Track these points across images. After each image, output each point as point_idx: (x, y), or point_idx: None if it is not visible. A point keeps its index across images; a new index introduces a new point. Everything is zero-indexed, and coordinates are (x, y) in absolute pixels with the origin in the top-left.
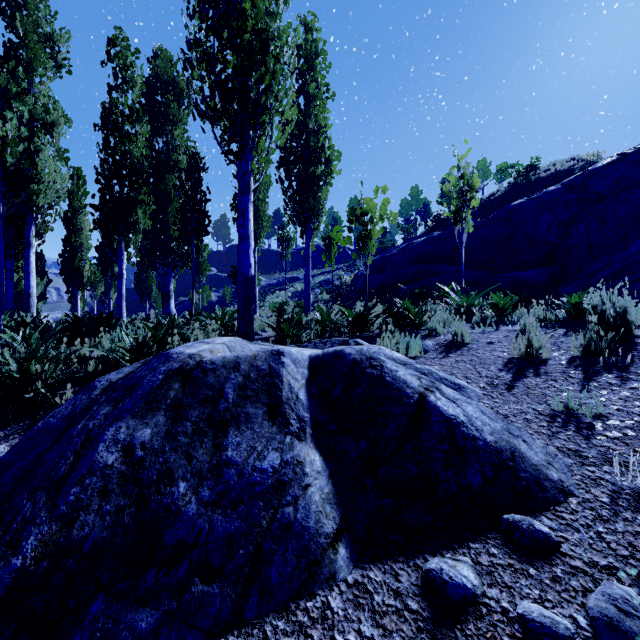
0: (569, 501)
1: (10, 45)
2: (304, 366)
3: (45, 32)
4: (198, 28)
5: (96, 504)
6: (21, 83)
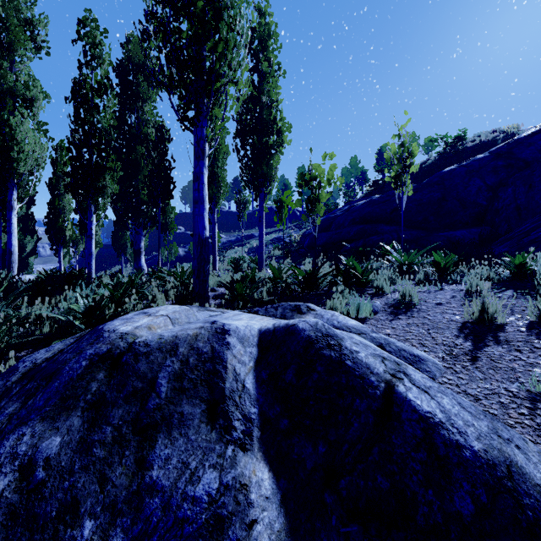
0: None
1: None
2: (253, 344)
3: (25, 17)
4: (155, 0)
5: None
6: (3, 62)
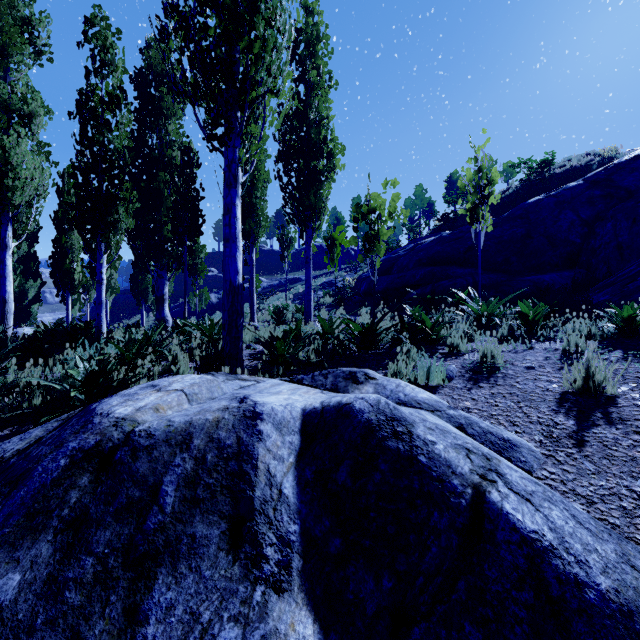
0: None
1: None
2: (294, 430)
3: (23, 15)
4: None
5: None
6: None
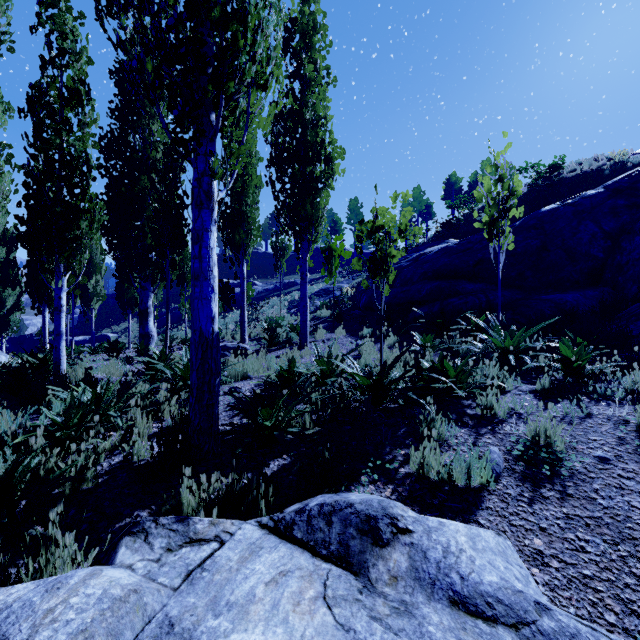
0: None
1: None
2: None
3: None
4: None
5: None
6: None
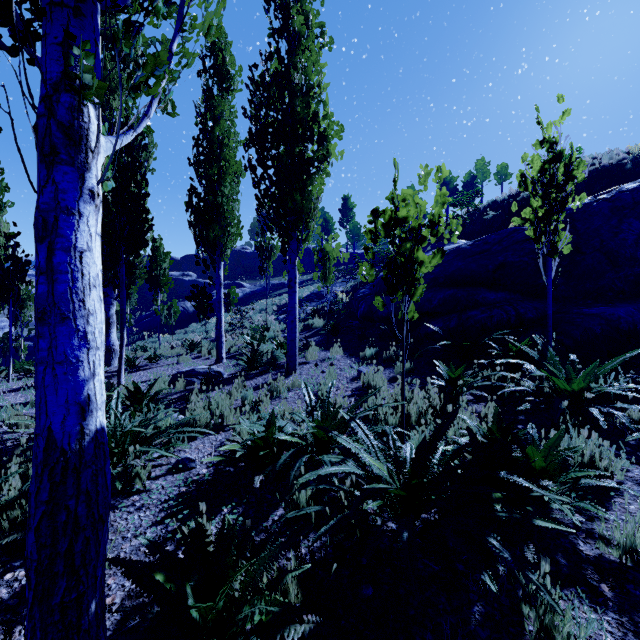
0: None
1: None
2: None
3: None
4: None
5: None
6: None
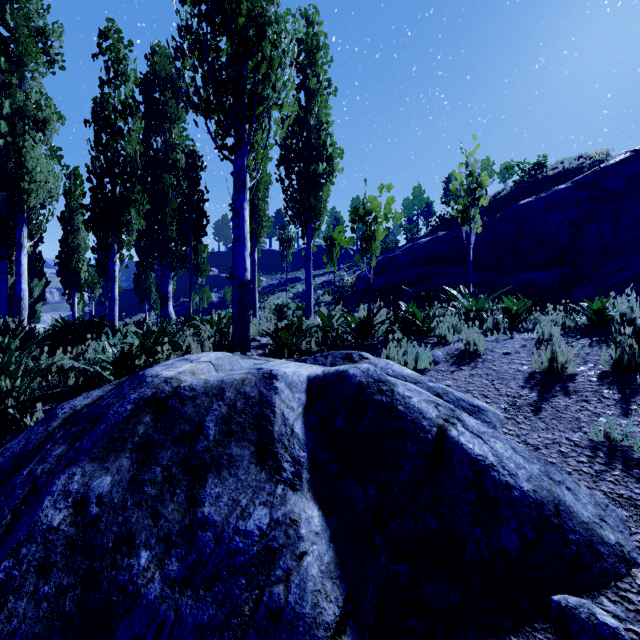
0: (633, 574)
1: (0, 39)
2: (301, 390)
3: (37, 26)
4: (190, 14)
5: (31, 584)
6: (11, 78)
